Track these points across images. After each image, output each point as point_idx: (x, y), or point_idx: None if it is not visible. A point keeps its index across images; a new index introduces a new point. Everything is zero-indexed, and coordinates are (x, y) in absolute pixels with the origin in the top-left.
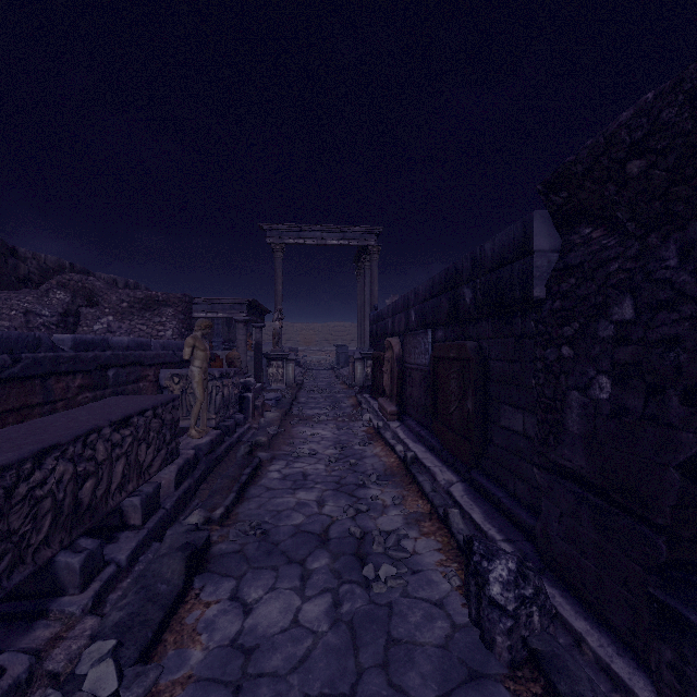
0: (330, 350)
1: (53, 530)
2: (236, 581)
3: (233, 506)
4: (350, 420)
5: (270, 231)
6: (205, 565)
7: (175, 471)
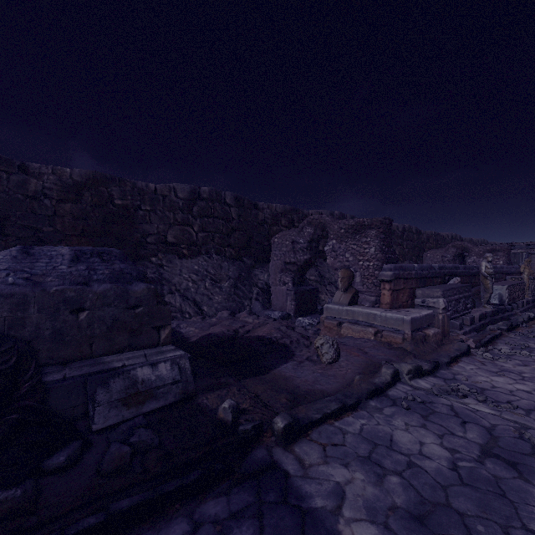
0: None
1: (510, 299)
2: None
3: None
4: None
5: None
6: None
7: (525, 301)
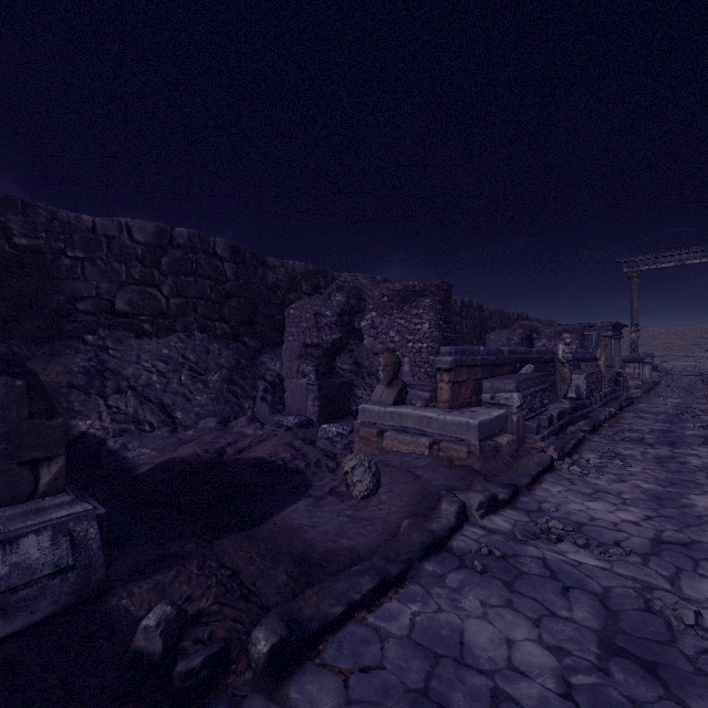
0: (701, 355)
1: (588, 392)
2: (634, 413)
3: (626, 407)
4: (696, 399)
5: (626, 263)
6: (622, 411)
7: (603, 393)
